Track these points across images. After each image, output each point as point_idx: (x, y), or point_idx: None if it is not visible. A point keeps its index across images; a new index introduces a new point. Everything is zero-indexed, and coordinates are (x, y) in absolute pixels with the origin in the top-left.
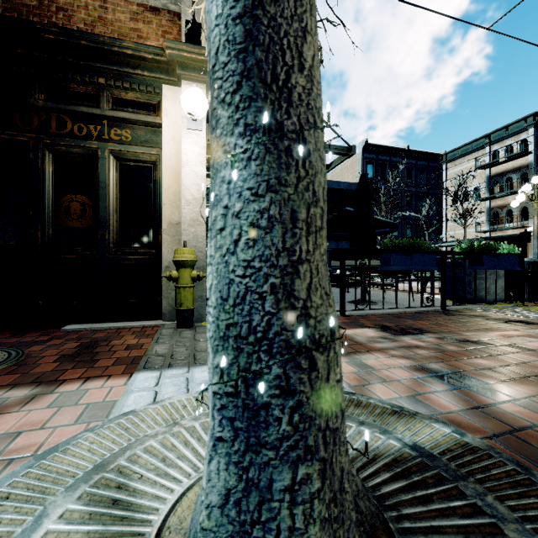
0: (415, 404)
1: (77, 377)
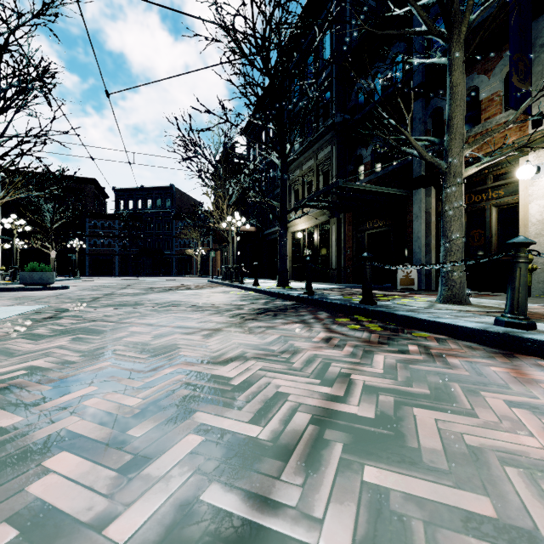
0: (540, 311)
1: None
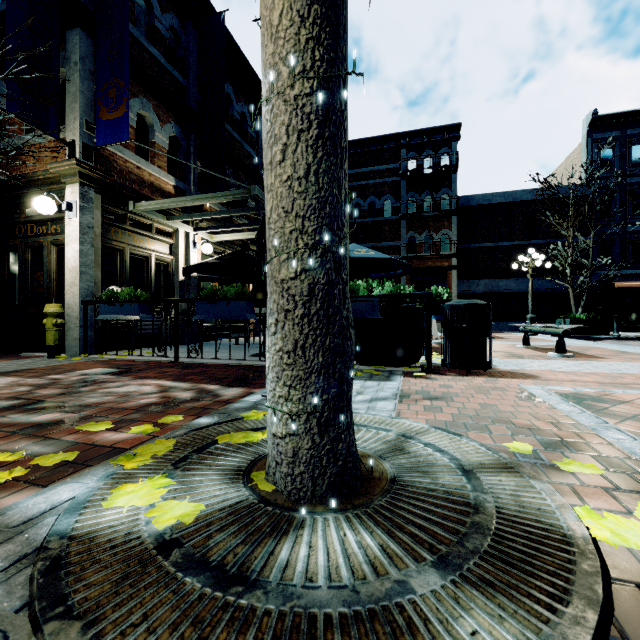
0: None
1: None
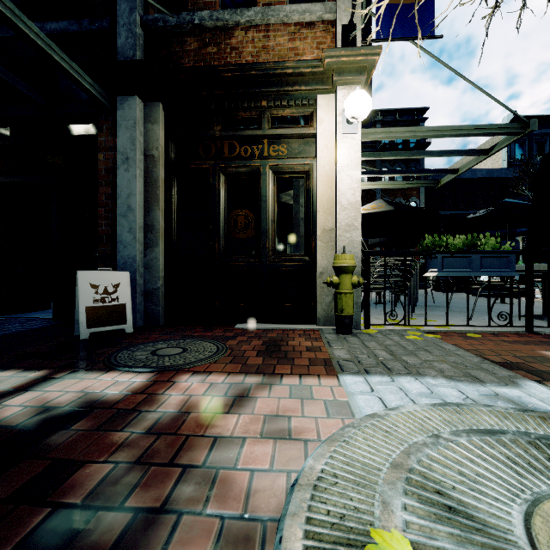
0: None
1: (286, 373)
